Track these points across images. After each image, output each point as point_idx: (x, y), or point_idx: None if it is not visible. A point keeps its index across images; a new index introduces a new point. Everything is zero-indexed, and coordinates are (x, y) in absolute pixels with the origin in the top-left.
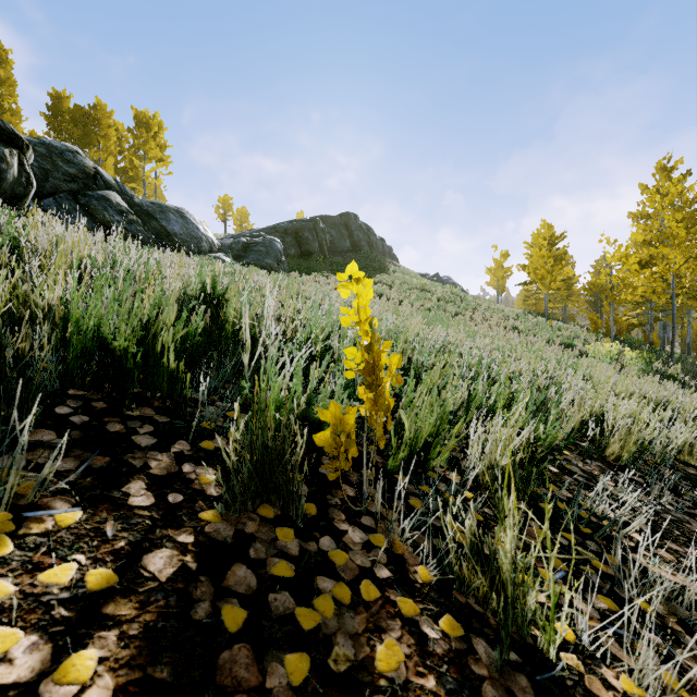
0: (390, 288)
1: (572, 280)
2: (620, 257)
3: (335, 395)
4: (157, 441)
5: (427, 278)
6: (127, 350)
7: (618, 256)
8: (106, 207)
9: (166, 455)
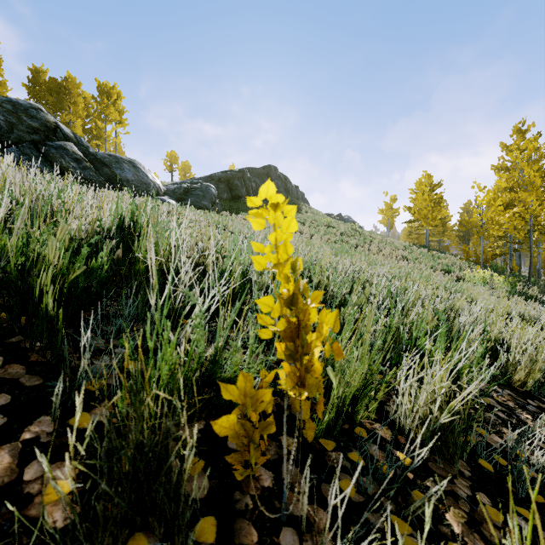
0: (303, 224)
1: (446, 219)
2: (489, 200)
3: (248, 350)
4: (5, 422)
5: (332, 217)
6: (21, 288)
7: (487, 199)
8: (63, 155)
9: (7, 449)
